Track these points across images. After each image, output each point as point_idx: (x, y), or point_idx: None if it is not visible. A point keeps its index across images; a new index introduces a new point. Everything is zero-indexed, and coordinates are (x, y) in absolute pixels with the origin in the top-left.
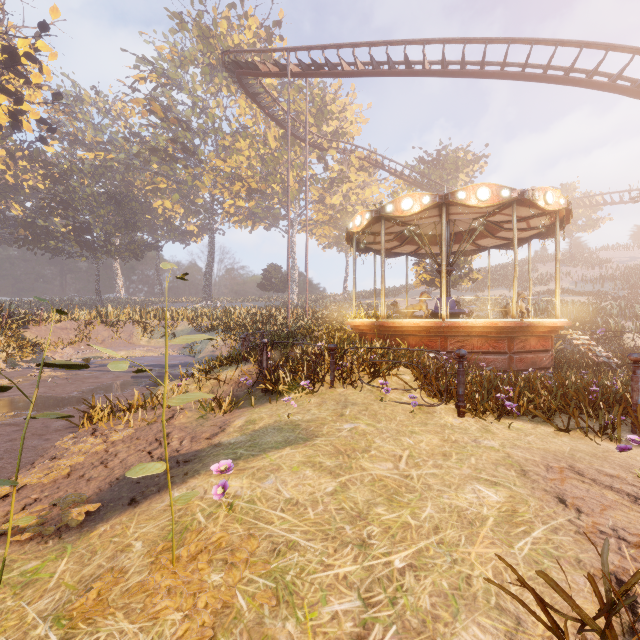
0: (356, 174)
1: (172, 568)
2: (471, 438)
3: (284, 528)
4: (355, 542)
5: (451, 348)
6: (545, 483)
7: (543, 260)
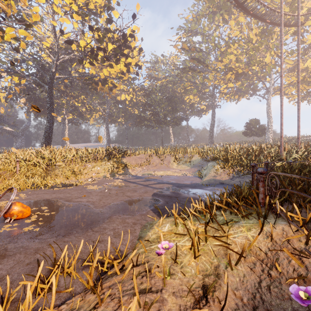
0: None
1: None
2: None
3: None
4: None
5: None
6: None
7: None
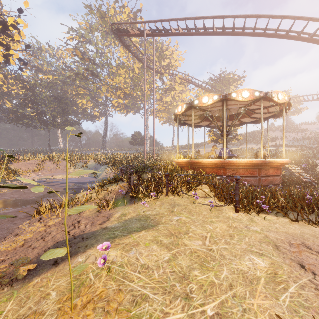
0: (178, 86)
1: (70, 314)
2: (244, 225)
3: (140, 285)
4: (182, 295)
5: (228, 174)
6: (290, 254)
7: (272, 129)
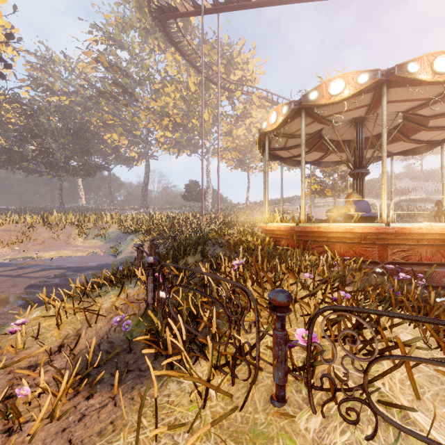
0: (256, 111)
1: None
2: None
3: None
4: None
5: (392, 259)
6: None
7: (398, 177)
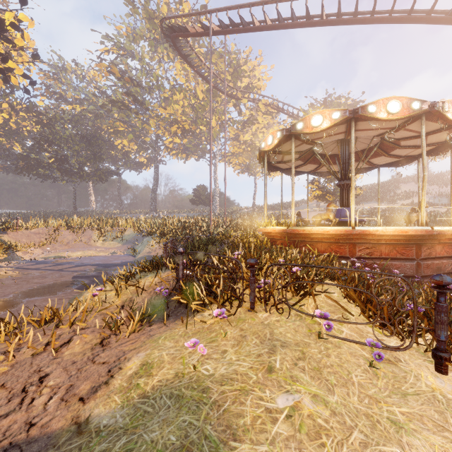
0: (262, 117)
1: None
2: None
3: None
4: None
5: (359, 254)
6: None
7: (405, 181)
